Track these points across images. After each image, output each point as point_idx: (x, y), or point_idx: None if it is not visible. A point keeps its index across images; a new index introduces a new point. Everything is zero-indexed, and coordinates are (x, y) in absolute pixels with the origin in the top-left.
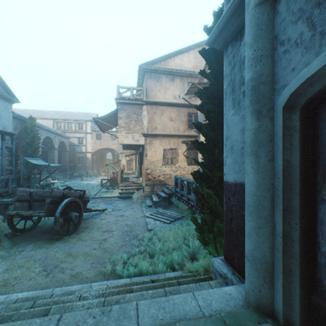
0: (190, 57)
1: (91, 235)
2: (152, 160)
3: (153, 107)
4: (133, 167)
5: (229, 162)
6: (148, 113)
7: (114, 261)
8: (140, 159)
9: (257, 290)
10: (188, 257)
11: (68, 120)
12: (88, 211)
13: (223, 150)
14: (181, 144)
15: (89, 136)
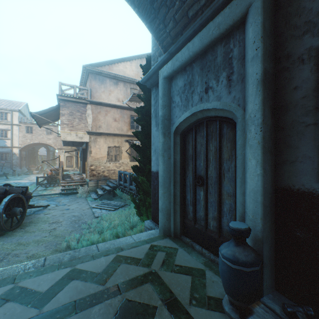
0: (133, 66)
1: (38, 227)
2: (96, 156)
3: (97, 107)
4: (73, 164)
5: (154, 159)
6: (93, 112)
7: (67, 241)
8: (83, 156)
9: (164, 225)
10: (129, 229)
11: None
12: (31, 207)
13: (151, 151)
14: (124, 142)
15: (16, 129)
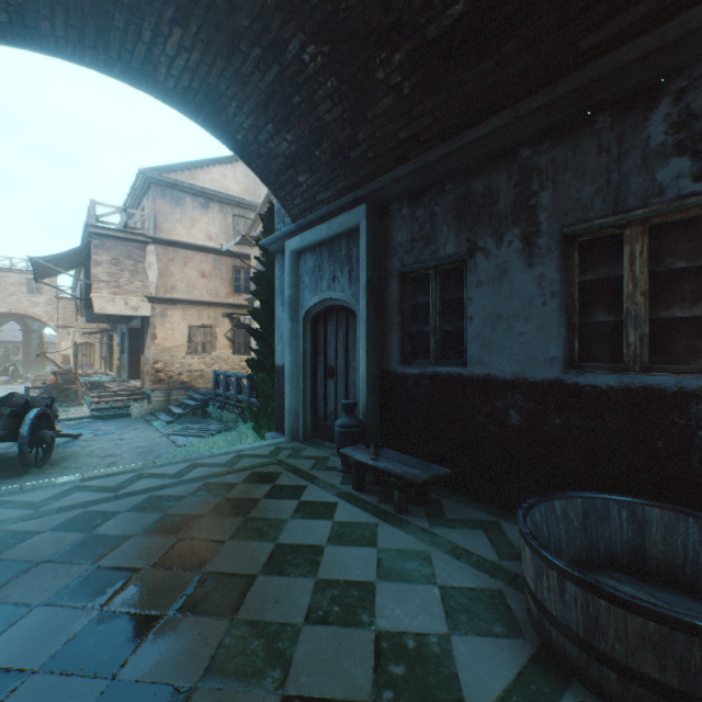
0: (238, 174)
1: (83, 462)
2: (166, 345)
3: (168, 250)
4: (94, 362)
5: (280, 349)
6: (159, 260)
7: None
8: (130, 343)
9: (292, 428)
10: None
11: None
12: (57, 435)
13: (276, 339)
14: (221, 318)
15: None
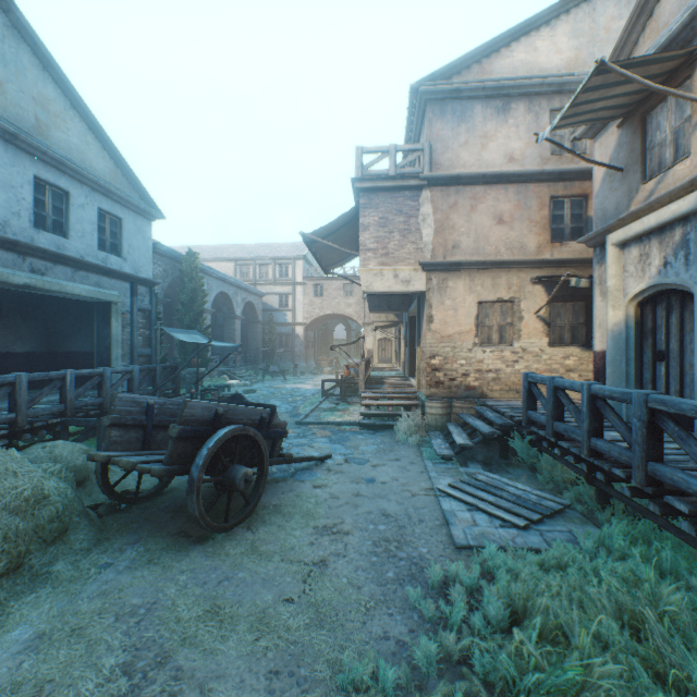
0: (558, 37)
1: (284, 537)
2: (444, 331)
3: (447, 192)
4: (390, 356)
5: None
6: (435, 210)
7: (347, 687)
8: (409, 334)
9: None
10: None
11: (260, 261)
12: (284, 461)
13: None
14: (528, 286)
15: (299, 291)
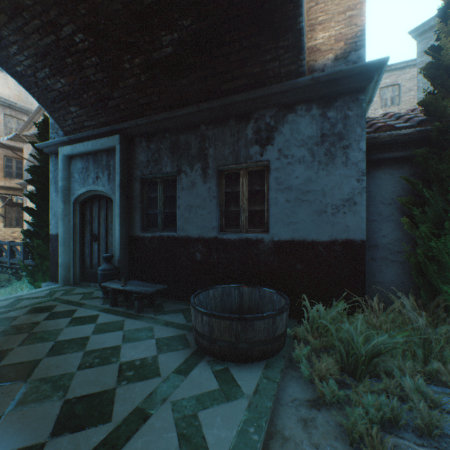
0: (10, 81)
1: None
2: None
3: None
4: None
5: (54, 223)
6: None
7: None
8: None
9: (65, 277)
10: None
11: None
12: None
13: (50, 215)
14: None
15: None
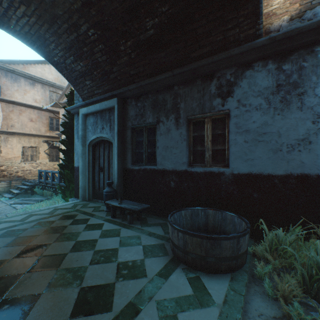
0: (52, 70)
1: None
2: (8, 156)
3: (9, 105)
4: None
5: (76, 159)
6: (3, 110)
7: None
8: None
9: (83, 195)
10: None
11: None
12: None
13: (74, 154)
14: (42, 143)
15: None
